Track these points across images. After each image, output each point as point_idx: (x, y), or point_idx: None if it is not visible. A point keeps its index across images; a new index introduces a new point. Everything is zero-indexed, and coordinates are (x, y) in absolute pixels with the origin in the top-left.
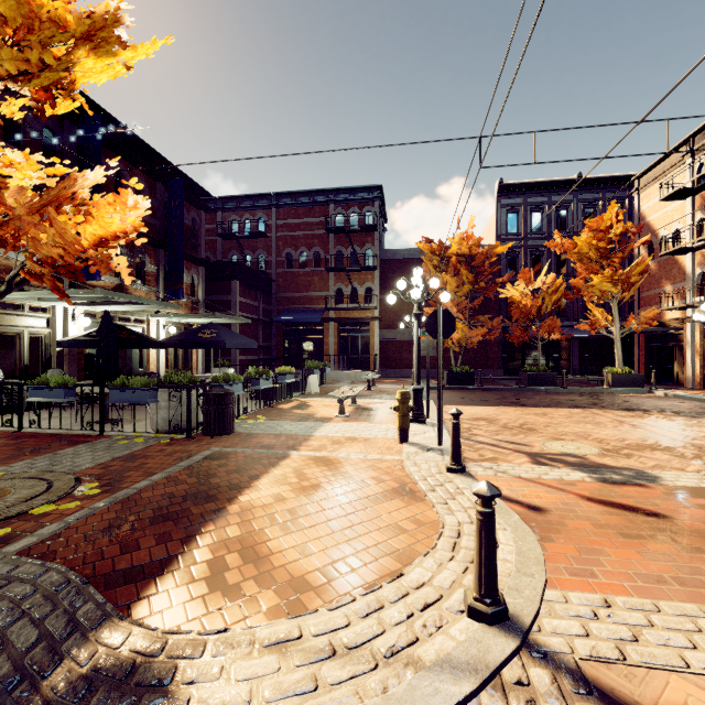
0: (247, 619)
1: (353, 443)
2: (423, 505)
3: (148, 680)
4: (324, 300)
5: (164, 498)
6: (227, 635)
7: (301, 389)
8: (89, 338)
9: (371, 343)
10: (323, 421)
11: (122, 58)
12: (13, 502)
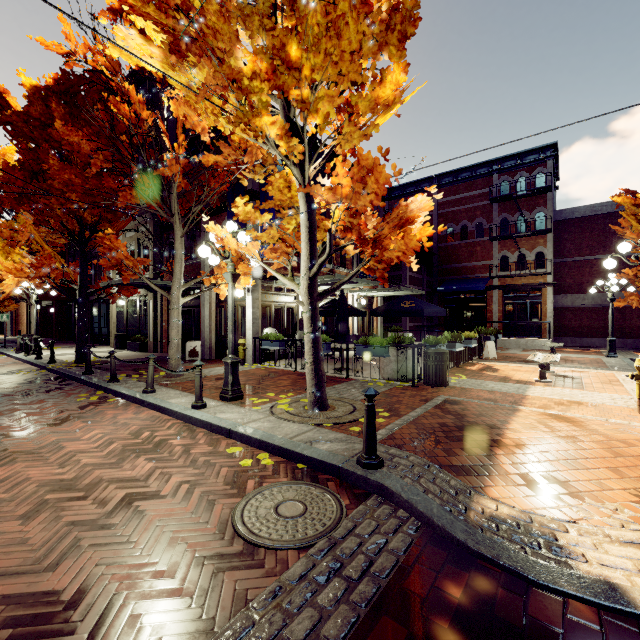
0: (584, 520)
1: (578, 406)
2: None
3: (537, 534)
4: (487, 268)
5: (439, 426)
6: (578, 525)
7: (477, 353)
8: (323, 309)
9: (543, 309)
10: (525, 384)
11: (394, 110)
12: (344, 413)
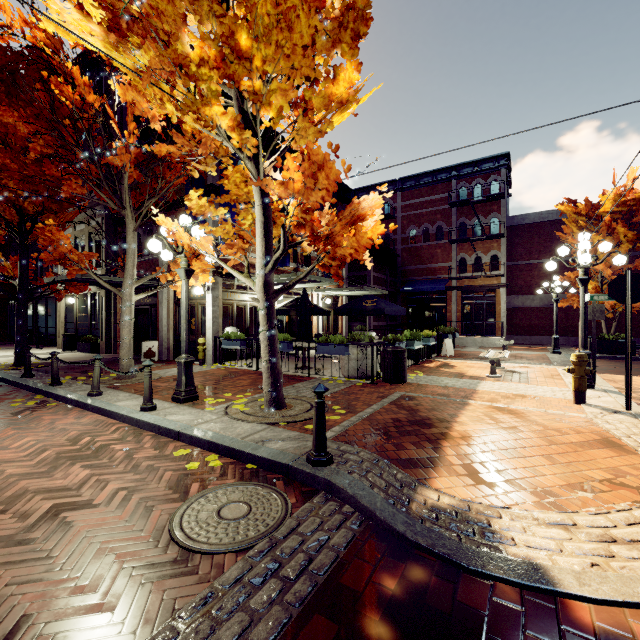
0: (517, 505)
1: (522, 399)
2: (636, 457)
3: (473, 521)
4: (446, 270)
5: (393, 421)
6: (511, 510)
7: (436, 351)
8: (286, 308)
9: (497, 309)
10: (477, 379)
11: (351, 110)
12: (300, 411)
